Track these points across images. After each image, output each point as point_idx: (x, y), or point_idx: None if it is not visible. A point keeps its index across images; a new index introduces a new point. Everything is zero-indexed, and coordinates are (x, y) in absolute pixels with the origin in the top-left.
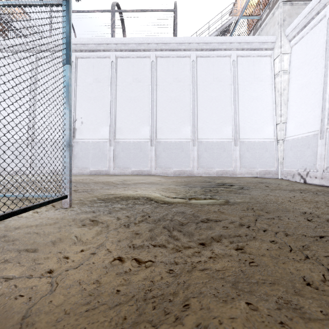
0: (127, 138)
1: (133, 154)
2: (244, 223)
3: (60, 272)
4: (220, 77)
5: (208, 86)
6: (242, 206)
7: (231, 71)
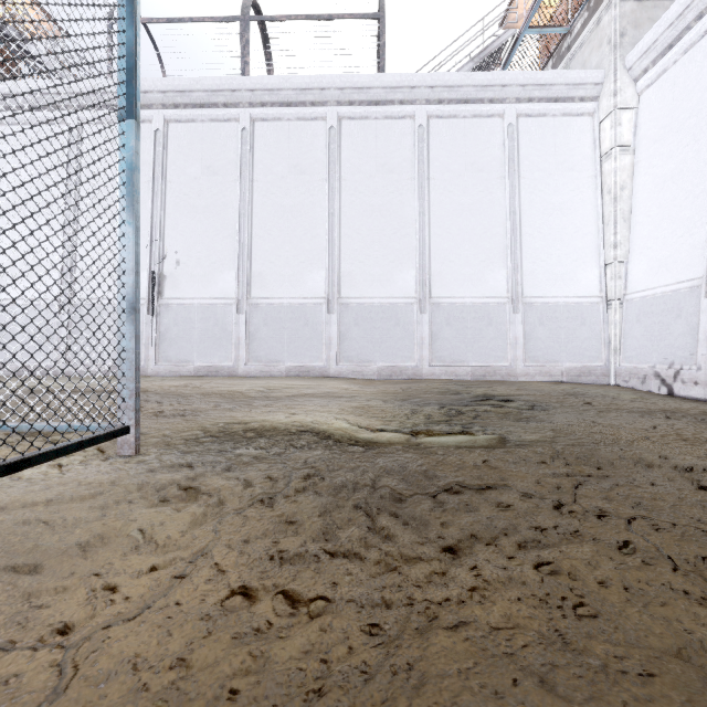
0: (276, 296)
1: (289, 332)
2: (548, 496)
3: (89, 632)
4: (481, 162)
5: (454, 182)
6: (539, 453)
7: (505, 149)
